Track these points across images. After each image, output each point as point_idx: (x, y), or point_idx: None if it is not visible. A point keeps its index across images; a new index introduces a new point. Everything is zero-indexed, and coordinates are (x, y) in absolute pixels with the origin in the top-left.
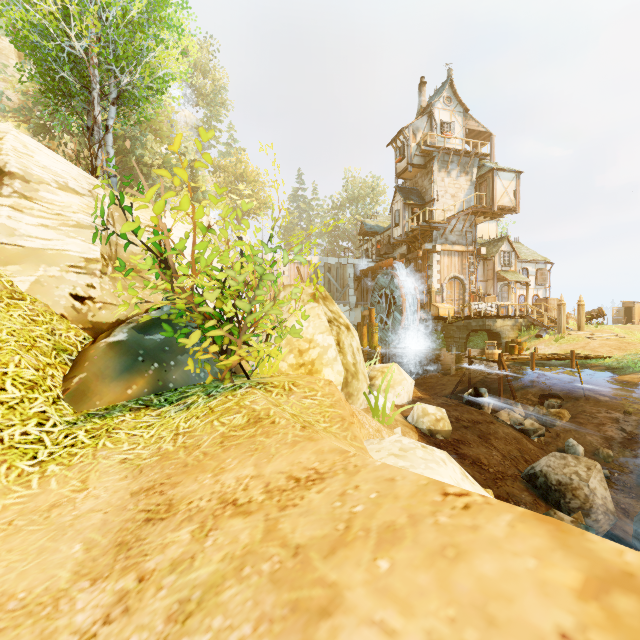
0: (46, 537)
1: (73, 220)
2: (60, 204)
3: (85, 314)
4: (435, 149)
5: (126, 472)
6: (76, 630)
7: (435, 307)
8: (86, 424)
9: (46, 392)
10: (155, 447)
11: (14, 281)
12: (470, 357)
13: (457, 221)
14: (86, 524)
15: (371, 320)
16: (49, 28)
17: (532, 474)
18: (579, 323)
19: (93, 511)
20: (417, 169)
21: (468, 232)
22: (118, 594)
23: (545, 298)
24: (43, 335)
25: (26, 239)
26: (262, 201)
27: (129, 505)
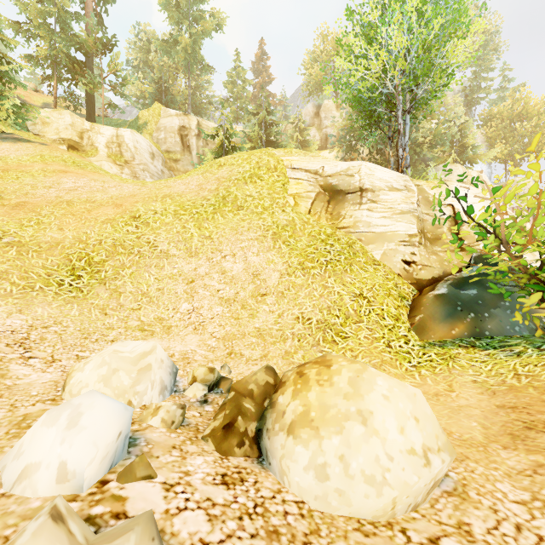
0: (446, 410)
1: (398, 210)
2: (390, 201)
3: (411, 273)
4: None
5: (480, 390)
6: (511, 467)
7: None
8: (432, 349)
9: (403, 323)
10: (498, 379)
11: (373, 254)
12: None
13: None
14: (470, 413)
15: None
16: (375, 86)
17: None
18: None
19: (470, 407)
20: None
21: None
22: (534, 462)
23: None
24: (392, 287)
25: (375, 227)
26: None
27: (500, 412)
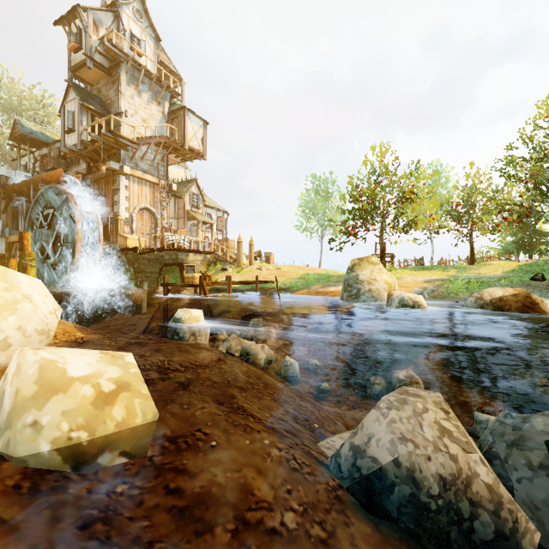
0: None
1: None
2: None
3: None
4: (123, 55)
5: None
6: None
7: (123, 237)
8: None
9: None
10: None
11: None
12: (167, 284)
13: (149, 147)
14: None
15: (23, 248)
16: None
17: (375, 475)
18: (251, 259)
19: None
20: (100, 72)
21: (160, 165)
22: None
23: (226, 239)
24: None
25: None
26: None
27: None
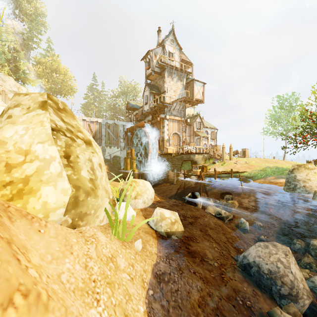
0: None
1: None
2: None
3: None
4: (166, 65)
5: None
6: None
7: (166, 148)
8: None
9: None
10: None
11: None
12: (185, 174)
13: (176, 104)
14: None
15: (132, 155)
16: None
17: (247, 264)
18: (230, 156)
19: None
20: (157, 75)
21: (182, 111)
22: None
23: (216, 145)
24: None
25: None
26: (69, 87)
27: None
